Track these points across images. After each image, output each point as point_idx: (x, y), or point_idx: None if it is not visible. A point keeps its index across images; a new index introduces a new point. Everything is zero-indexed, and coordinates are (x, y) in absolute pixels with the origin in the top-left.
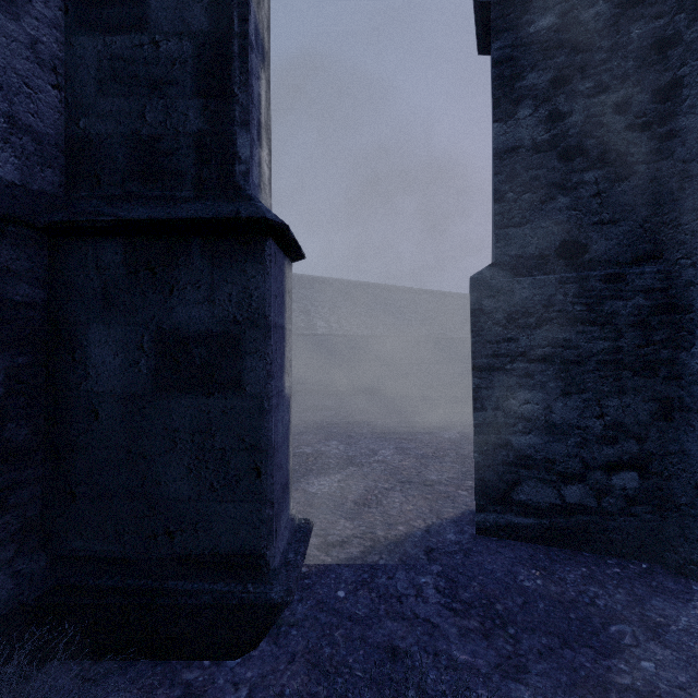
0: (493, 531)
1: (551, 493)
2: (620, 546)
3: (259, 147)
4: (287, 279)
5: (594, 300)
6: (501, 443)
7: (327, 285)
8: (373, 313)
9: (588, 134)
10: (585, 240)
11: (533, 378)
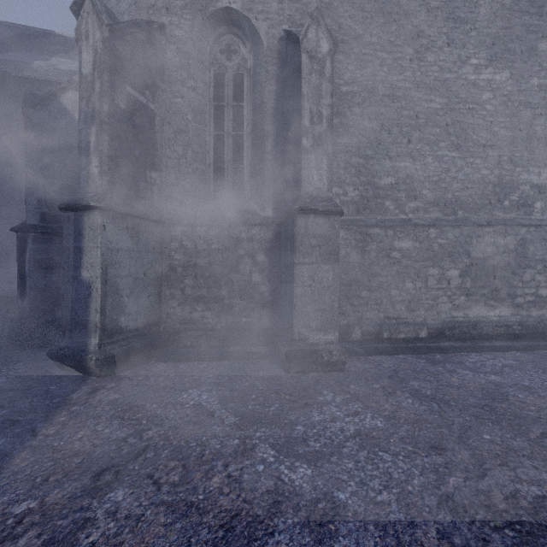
0: None
1: None
2: None
3: (87, 167)
4: (88, 222)
5: None
6: None
7: None
8: None
9: None
10: None
11: None
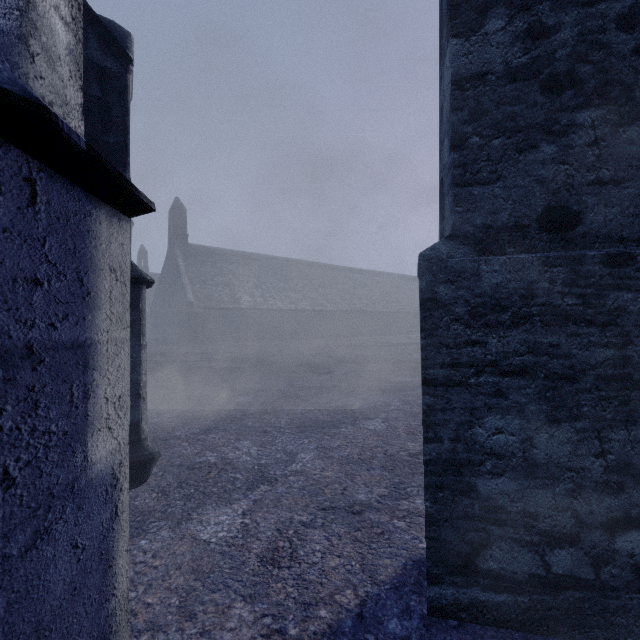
0: (451, 612)
1: (532, 560)
2: (624, 634)
3: None
4: (105, 246)
5: (593, 290)
6: (462, 488)
7: (252, 260)
8: (296, 288)
9: (582, 58)
10: (577, 206)
11: (508, 398)
